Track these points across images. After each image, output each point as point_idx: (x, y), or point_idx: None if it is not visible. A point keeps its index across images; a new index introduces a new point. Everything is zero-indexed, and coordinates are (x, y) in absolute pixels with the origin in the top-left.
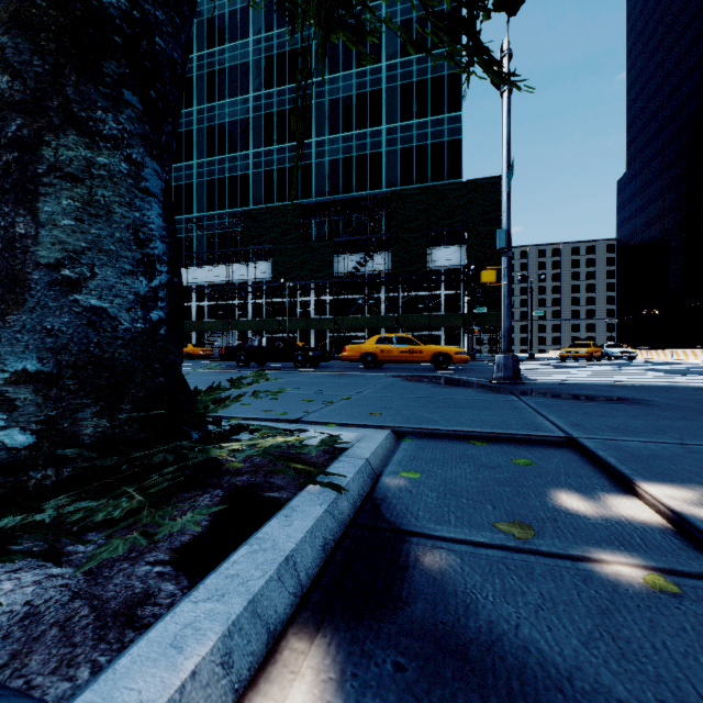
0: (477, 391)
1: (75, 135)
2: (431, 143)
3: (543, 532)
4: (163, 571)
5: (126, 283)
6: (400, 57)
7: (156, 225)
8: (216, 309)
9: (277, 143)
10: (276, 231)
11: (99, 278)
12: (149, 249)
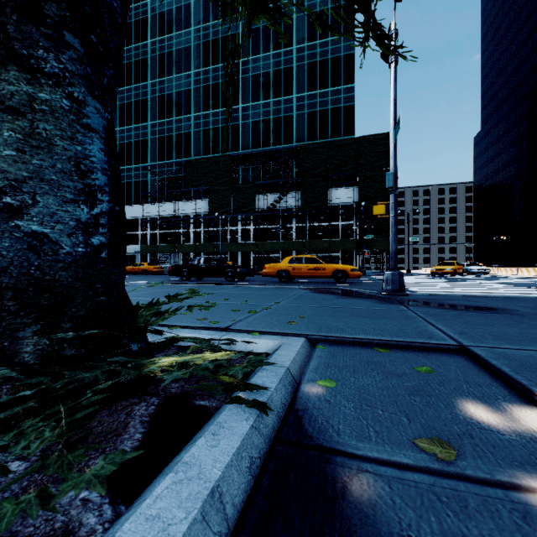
0: (372, 302)
1: (16, 71)
2: (330, 108)
3: (463, 450)
4: (87, 498)
5: (68, 211)
6: (307, 42)
7: (97, 159)
8: (166, 236)
9: (212, 108)
10: (211, 176)
11: (40, 205)
12: (91, 180)
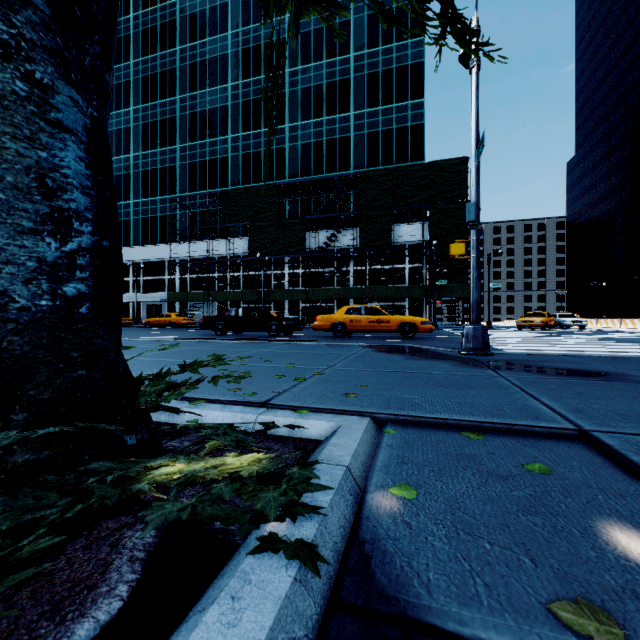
0: (451, 364)
1: None
2: (395, 128)
3: (632, 627)
4: None
5: (24, 246)
6: (367, 49)
7: (73, 171)
8: (198, 281)
9: (253, 128)
10: (252, 209)
11: None
12: (62, 202)
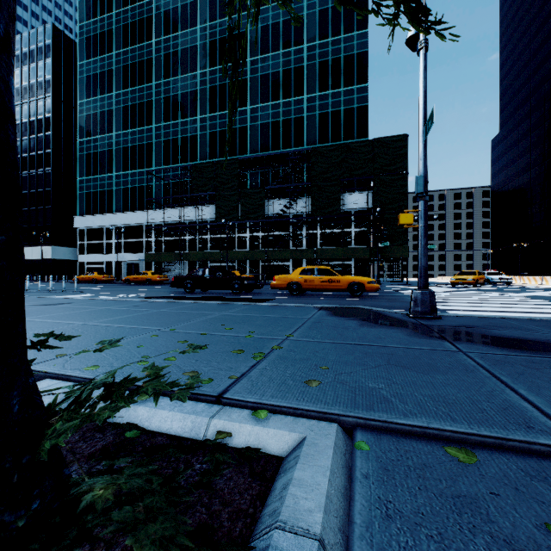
0: (406, 333)
1: None
2: (343, 109)
3: None
4: None
5: None
6: (318, 40)
7: None
8: (171, 243)
9: (219, 110)
10: (218, 180)
11: None
12: None
